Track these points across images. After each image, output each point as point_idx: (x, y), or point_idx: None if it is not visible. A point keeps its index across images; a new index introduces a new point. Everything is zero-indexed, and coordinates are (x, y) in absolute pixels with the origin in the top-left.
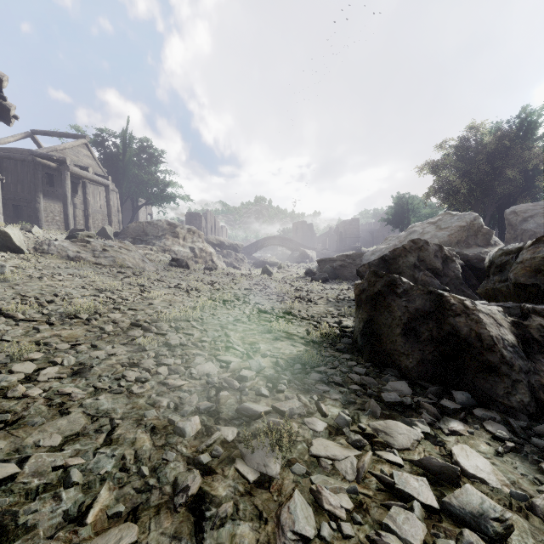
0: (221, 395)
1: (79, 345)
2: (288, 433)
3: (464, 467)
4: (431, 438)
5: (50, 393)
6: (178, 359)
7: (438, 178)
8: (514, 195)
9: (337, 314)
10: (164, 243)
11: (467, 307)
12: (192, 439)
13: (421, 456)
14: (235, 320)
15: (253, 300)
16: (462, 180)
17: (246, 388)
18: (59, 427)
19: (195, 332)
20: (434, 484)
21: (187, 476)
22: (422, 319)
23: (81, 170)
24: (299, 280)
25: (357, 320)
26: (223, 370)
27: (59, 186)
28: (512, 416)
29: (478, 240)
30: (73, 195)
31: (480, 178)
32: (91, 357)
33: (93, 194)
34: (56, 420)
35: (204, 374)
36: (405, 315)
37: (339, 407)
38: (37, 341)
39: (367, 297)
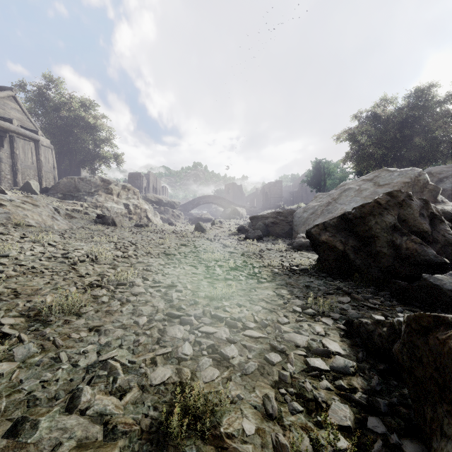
0: None
1: None
2: None
3: None
4: None
5: None
6: None
7: (354, 143)
8: (417, 161)
9: (302, 311)
10: (96, 199)
11: None
12: None
13: None
14: (97, 362)
15: (170, 277)
16: (376, 146)
17: None
18: None
19: None
20: None
21: None
22: None
23: (2, 121)
24: (232, 237)
25: None
26: None
27: None
28: None
29: (424, 196)
30: None
31: (391, 144)
32: None
33: (24, 149)
34: None
35: None
36: None
37: None
38: None
39: None
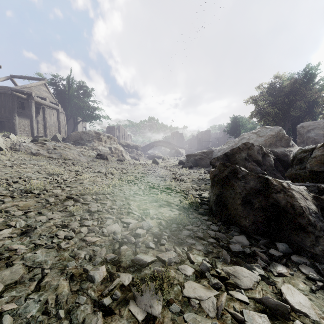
0: (122, 249)
1: (29, 212)
2: (167, 279)
3: (292, 304)
4: (265, 279)
5: (2, 249)
6: (95, 222)
7: (257, 106)
8: (301, 117)
9: (198, 189)
10: (93, 144)
11: (284, 187)
12: (99, 284)
13: (260, 294)
14: (135, 193)
15: (146, 180)
16: (271, 107)
17: (139, 243)
18: (3, 277)
19: (108, 202)
20: (272, 319)
21: (92, 319)
22: (254, 194)
23: (41, 100)
24: (175, 167)
25: (212, 194)
26: (124, 229)
27: (27, 109)
28: (316, 260)
29: (282, 143)
30: (37, 115)
31: (282, 106)
32: (36, 221)
33: (49, 114)
34: (2, 271)
35: (112, 232)
36: (243, 192)
37: (202, 256)
38: (1, 209)
39: (218, 180)
